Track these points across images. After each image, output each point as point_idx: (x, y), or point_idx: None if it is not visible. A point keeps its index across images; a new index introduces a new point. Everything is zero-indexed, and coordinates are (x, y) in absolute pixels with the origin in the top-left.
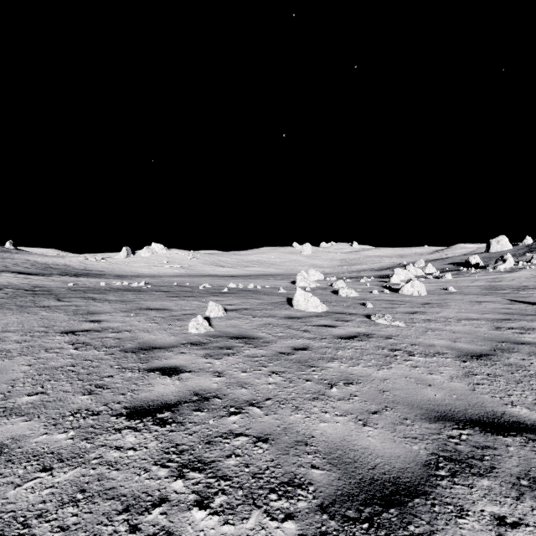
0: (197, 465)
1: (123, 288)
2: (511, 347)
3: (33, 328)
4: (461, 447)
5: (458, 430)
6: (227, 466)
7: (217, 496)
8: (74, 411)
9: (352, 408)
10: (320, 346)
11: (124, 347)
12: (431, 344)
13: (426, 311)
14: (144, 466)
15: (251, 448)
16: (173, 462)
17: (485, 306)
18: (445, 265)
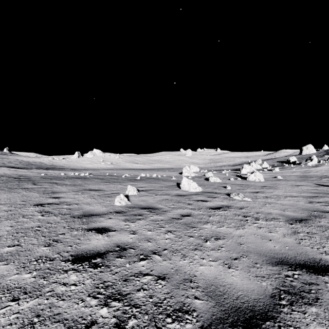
0: (117, 296)
1: (75, 177)
2: (320, 214)
3: (16, 202)
4: (295, 283)
5: (292, 271)
6: (137, 297)
7: (130, 319)
8: (38, 258)
9: (220, 255)
10: (198, 214)
11: (73, 214)
12: (269, 212)
13: (264, 191)
14: (81, 297)
15: (154, 284)
16: (101, 294)
17: (301, 188)
18: (275, 163)
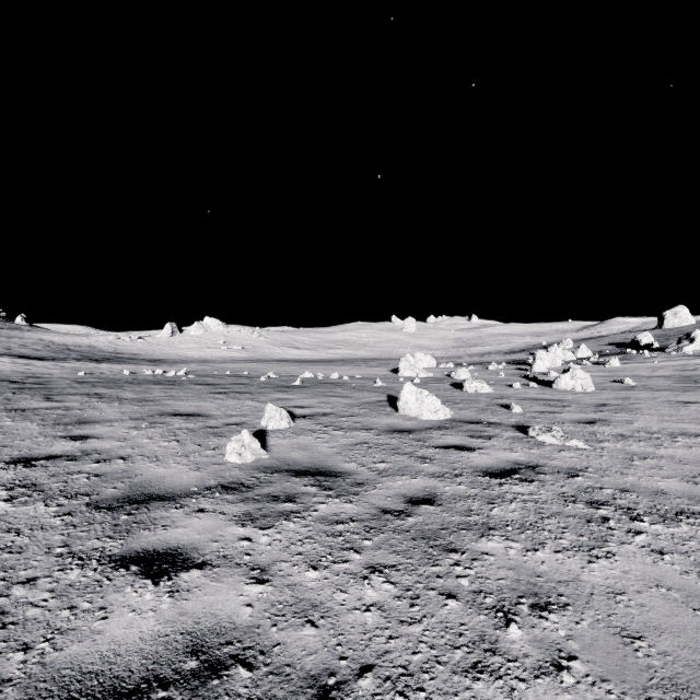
0: None
1: (152, 379)
2: None
3: None
4: None
5: None
6: None
7: None
8: None
9: None
10: (456, 493)
11: (99, 495)
12: (657, 490)
13: (610, 420)
14: None
15: None
16: None
17: (697, 411)
18: (603, 347)
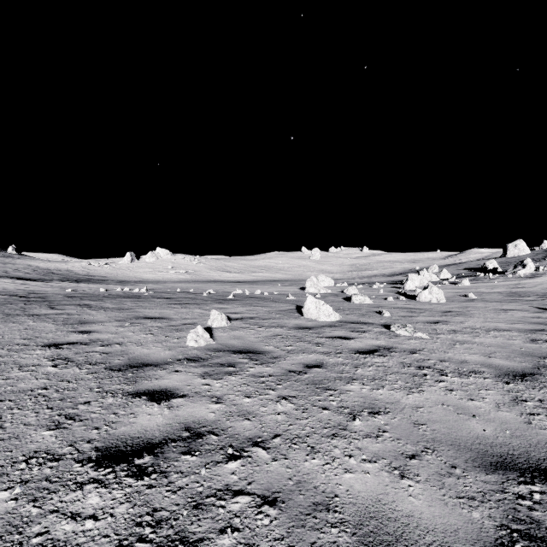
0: (177, 546)
1: (123, 294)
2: None
3: (14, 340)
4: (538, 515)
5: (526, 486)
6: None
7: None
8: (30, 454)
9: (382, 449)
10: (336, 362)
11: (111, 363)
12: (463, 360)
13: (449, 321)
14: None
15: (254, 516)
16: (145, 542)
17: (512, 315)
18: (461, 271)
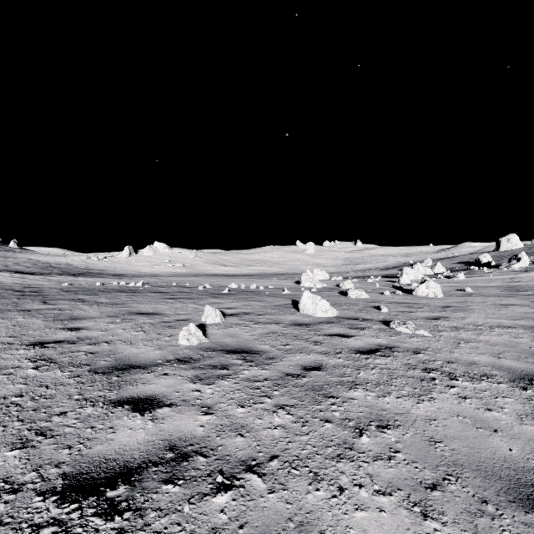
0: None
1: (118, 289)
2: None
3: None
4: None
5: None
6: None
7: None
8: None
9: (397, 476)
10: (336, 364)
11: (96, 365)
12: (472, 362)
13: (450, 317)
14: None
15: None
16: None
17: (513, 311)
18: (454, 264)
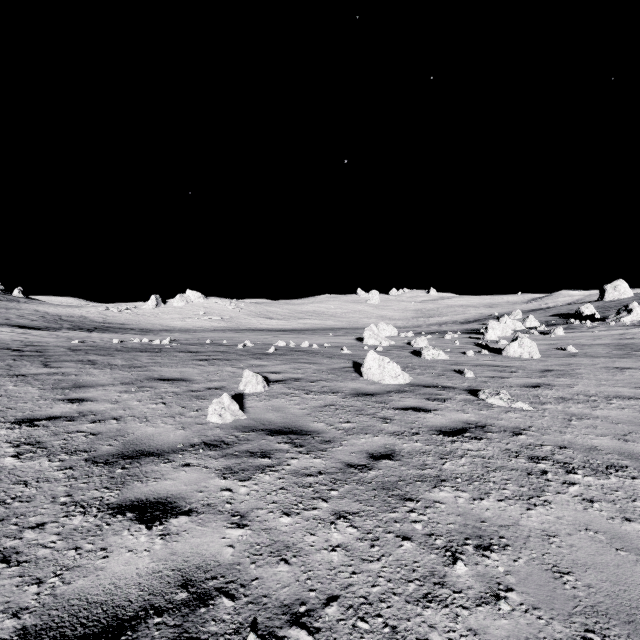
0: None
1: (140, 347)
2: None
3: None
4: None
5: None
6: None
7: None
8: None
9: (514, 634)
10: (412, 450)
11: (96, 451)
12: (591, 446)
13: (552, 384)
14: None
15: None
16: None
17: (632, 376)
18: (550, 317)
